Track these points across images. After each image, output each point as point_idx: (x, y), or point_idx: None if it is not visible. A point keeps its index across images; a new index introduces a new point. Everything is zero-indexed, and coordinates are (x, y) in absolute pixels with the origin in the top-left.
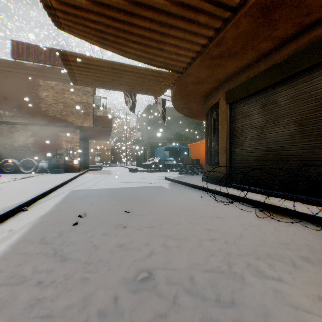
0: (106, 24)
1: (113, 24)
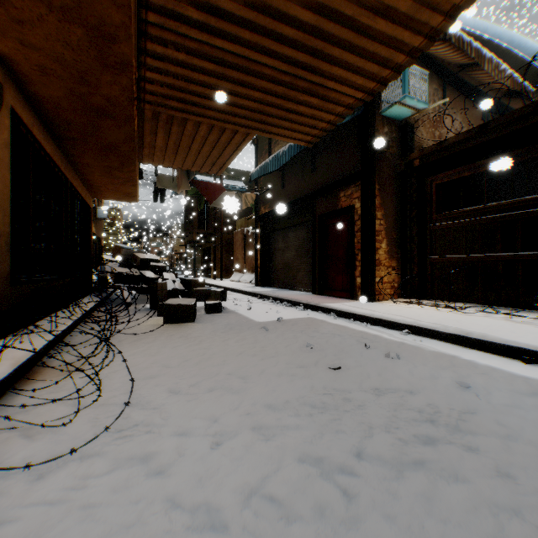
0: (373, 5)
1: (355, 15)
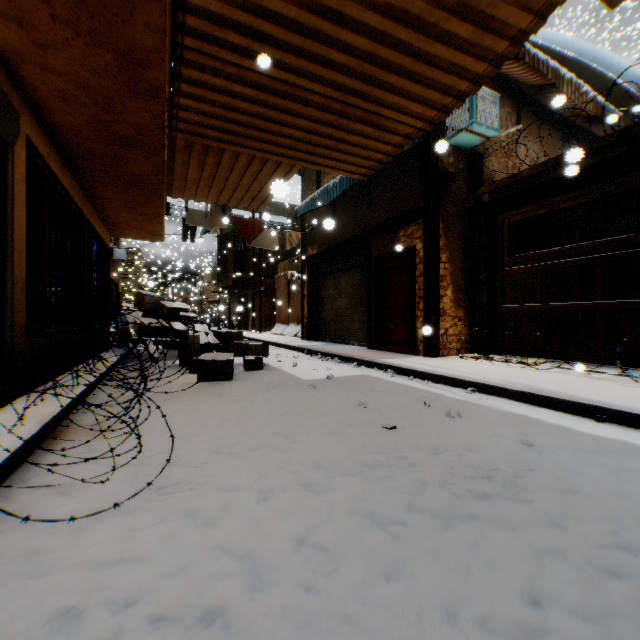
0: (431, 30)
1: (412, 41)
